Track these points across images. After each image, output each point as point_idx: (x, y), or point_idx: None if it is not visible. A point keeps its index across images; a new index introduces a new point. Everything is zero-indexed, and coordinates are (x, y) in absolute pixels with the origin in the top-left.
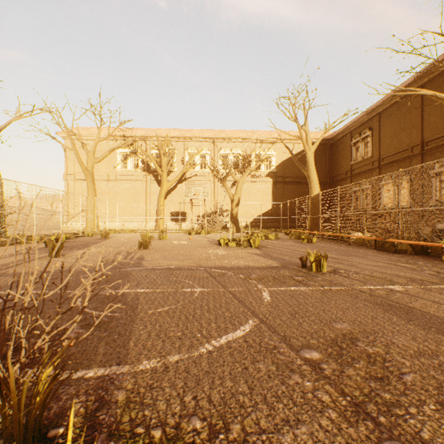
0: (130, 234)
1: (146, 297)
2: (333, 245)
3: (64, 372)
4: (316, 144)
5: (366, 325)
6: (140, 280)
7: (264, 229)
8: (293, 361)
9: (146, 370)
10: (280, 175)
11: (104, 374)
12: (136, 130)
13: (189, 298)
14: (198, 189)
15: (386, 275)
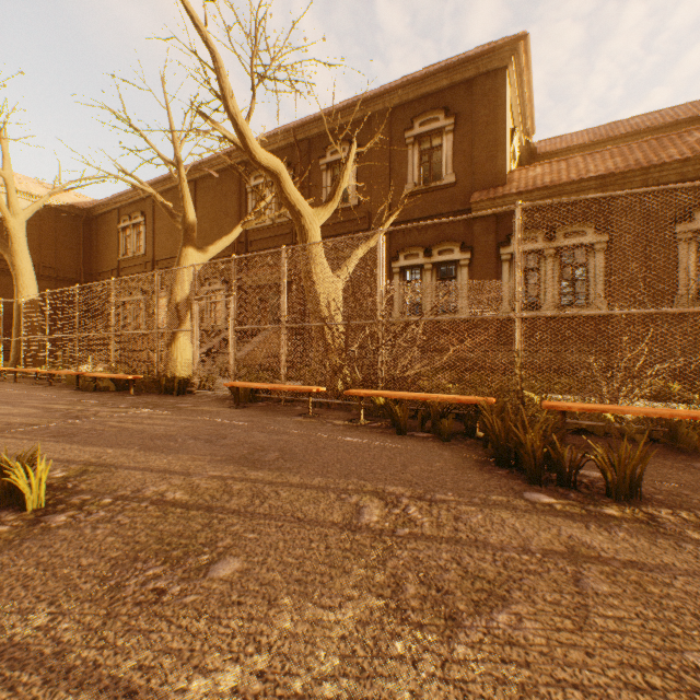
0: None
1: None
2: (12, 389)
3: None
4: (31, 209)
5: None
6: None
7: None
8: None
9: None
10: None
11: None
12: None
13: None
14: None
15: None
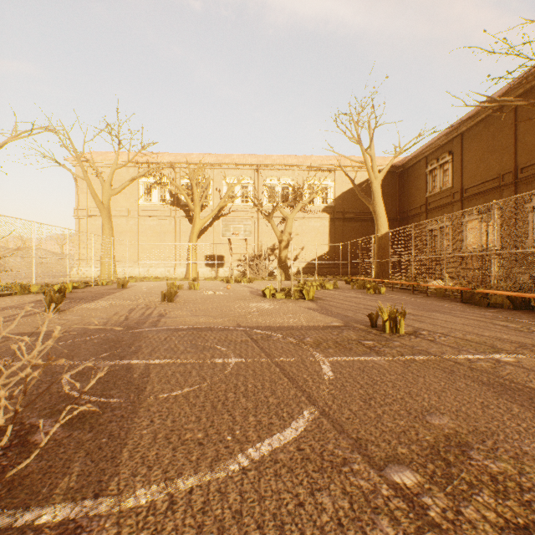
0: (155, 283)
1: (159, 373)
2: (407, 297)
3: (5, 514)
4: (383, 172)
5: (477, 420)
6: (156, 346)
7: (320, 276)
8: (376, 490)
9: (138, 508)
10: (339, 210)
11: (68, 518)
12: (162, 155)
13: (219, 374)
14: (237, 227)
15: (484, 339)
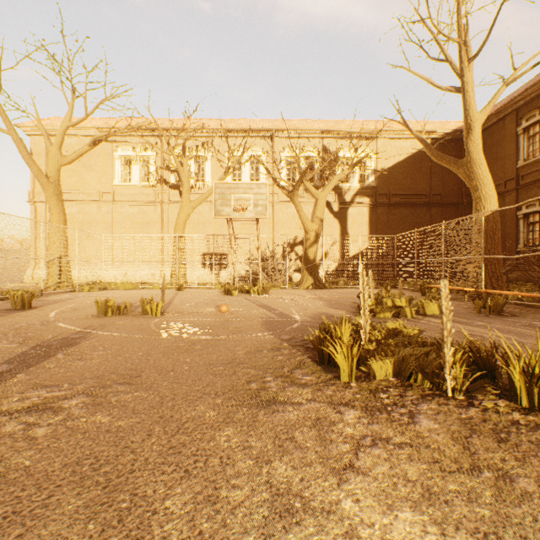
0: (114, 294)
1: None
2: None
3: None
4: (486, 109)
5: None
6: None
7: None
8: None
9: None
10: (383, 191)
11: None
12: (146, 121)
13: None
14: (243, 198)
15: None
